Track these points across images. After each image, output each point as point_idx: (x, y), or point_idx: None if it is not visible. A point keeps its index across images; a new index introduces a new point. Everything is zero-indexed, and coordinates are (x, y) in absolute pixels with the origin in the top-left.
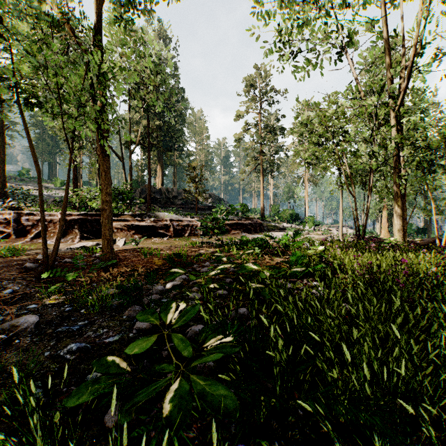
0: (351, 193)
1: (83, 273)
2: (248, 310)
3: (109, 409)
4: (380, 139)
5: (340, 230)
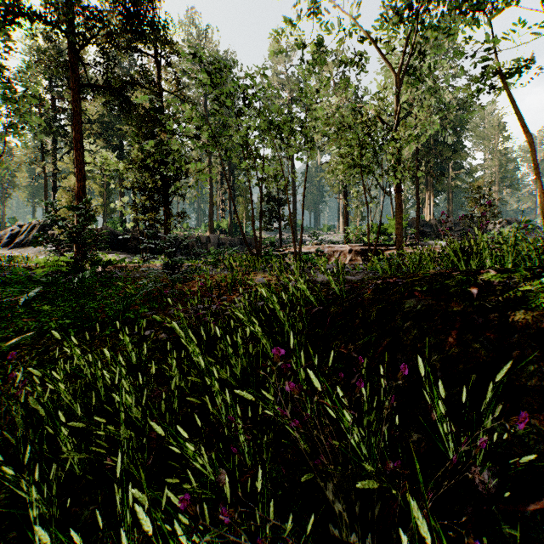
0: None
1: None
2: None
3: None
4: None
5: None
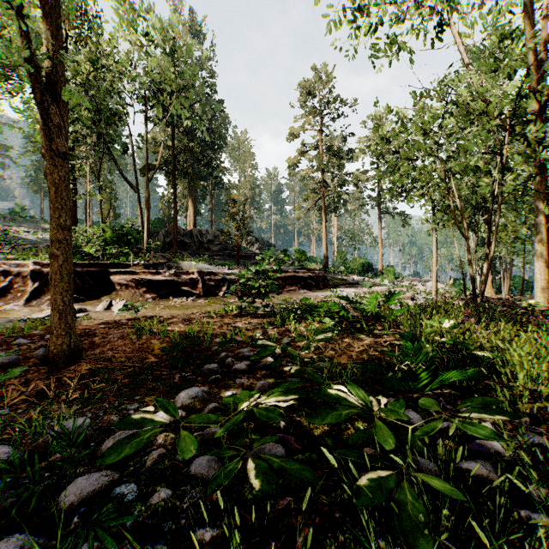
0: (462, 233)
1: None
2: (347, 548)
3: None
4: (523, 146)
5: (433, 285)
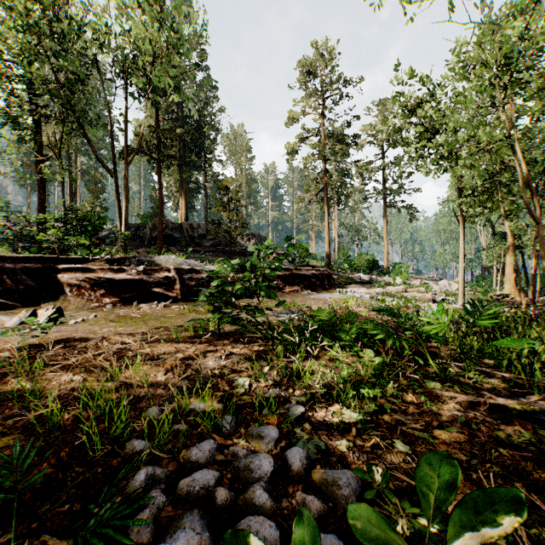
0: (532, 214)
1: None
2: None
3: None
4: None
5: (460, 285)
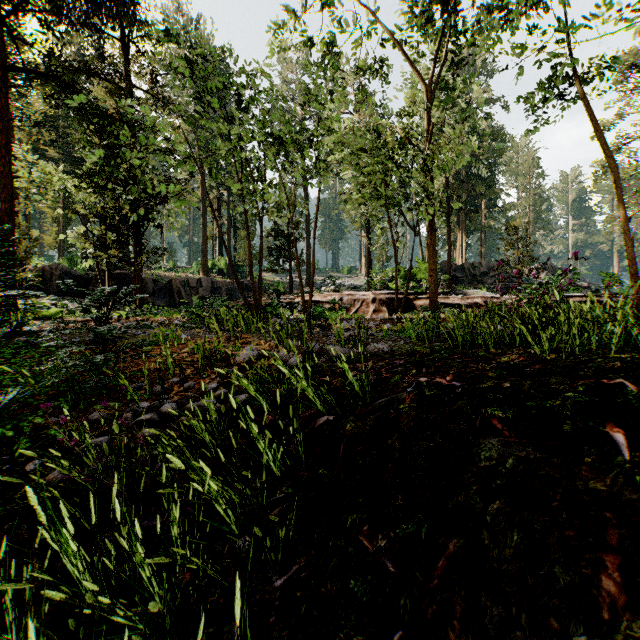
0: None
1: None
2: None
3: None
4: None
5: None
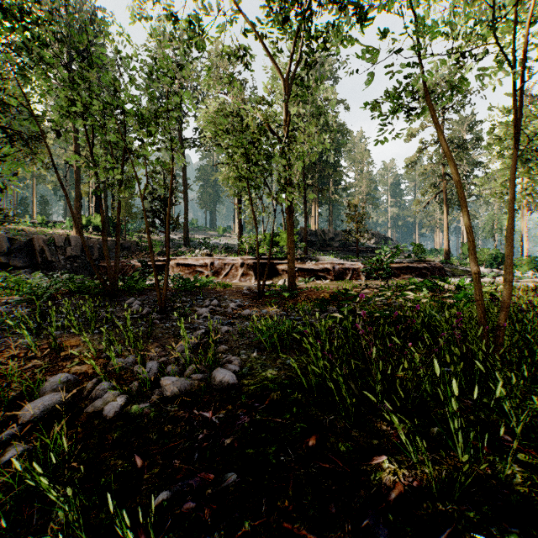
0: None
1: (278, 299)
2: None
3: (332, 335)
4: None
5: None
